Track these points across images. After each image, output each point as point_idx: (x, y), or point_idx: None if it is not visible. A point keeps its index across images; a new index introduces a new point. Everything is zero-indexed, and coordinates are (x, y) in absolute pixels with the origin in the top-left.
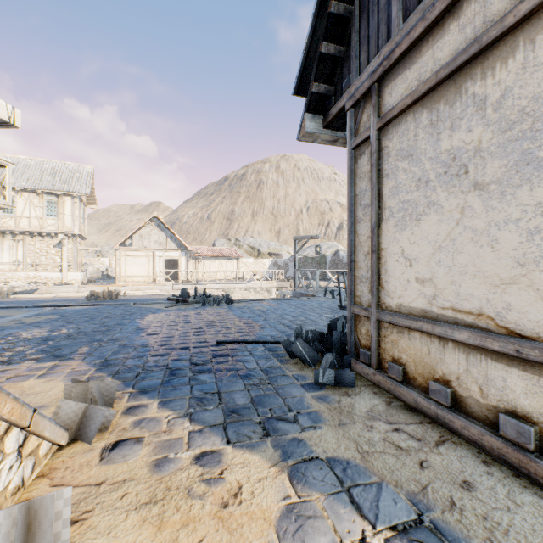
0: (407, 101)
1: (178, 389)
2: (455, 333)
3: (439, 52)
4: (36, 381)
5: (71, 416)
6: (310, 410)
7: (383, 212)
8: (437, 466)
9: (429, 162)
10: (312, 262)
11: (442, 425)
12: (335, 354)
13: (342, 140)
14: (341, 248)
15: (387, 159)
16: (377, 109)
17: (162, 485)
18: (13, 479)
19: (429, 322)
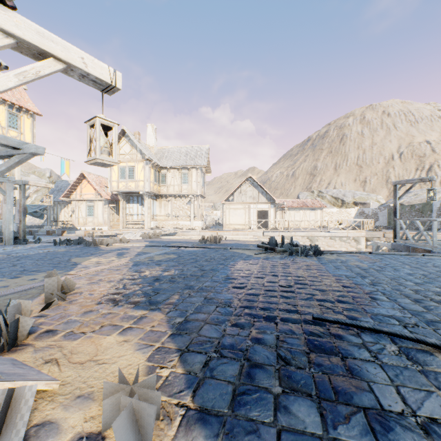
0: None
1: (255, 431)
2: None
3: None
4: (116, 338)
5: None
6: None
7: None
8: None
9: None
10: (410, 210)
11: None
12: None
13: None
14: None
15: None
16: None
17: None
18: None
19: None
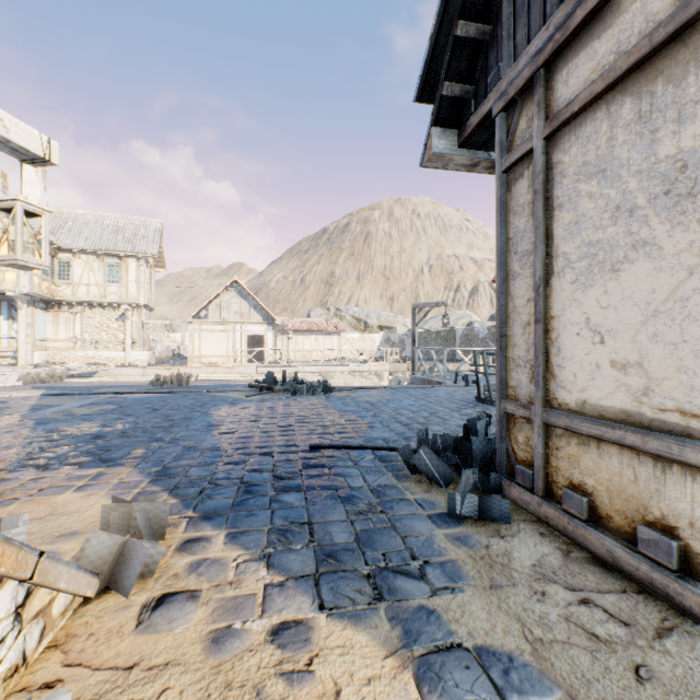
0: (596, 87)
1: (254, 514)
2: (686, 452)
3: (655, 0)
4: (74, 495)
5: (103, 554)
6: (444, 558)
7: (554, 261)
8: (666, 677)
9: (636, 178)
10: (437, 338)
11: (662, 598)
12: (477, 470)
13: (485, 163)
14: (476, 318)
15: (560, 180)
16: (543, 107)
17: (220, 678)
18: (7, 657)
19: (637, 432)
